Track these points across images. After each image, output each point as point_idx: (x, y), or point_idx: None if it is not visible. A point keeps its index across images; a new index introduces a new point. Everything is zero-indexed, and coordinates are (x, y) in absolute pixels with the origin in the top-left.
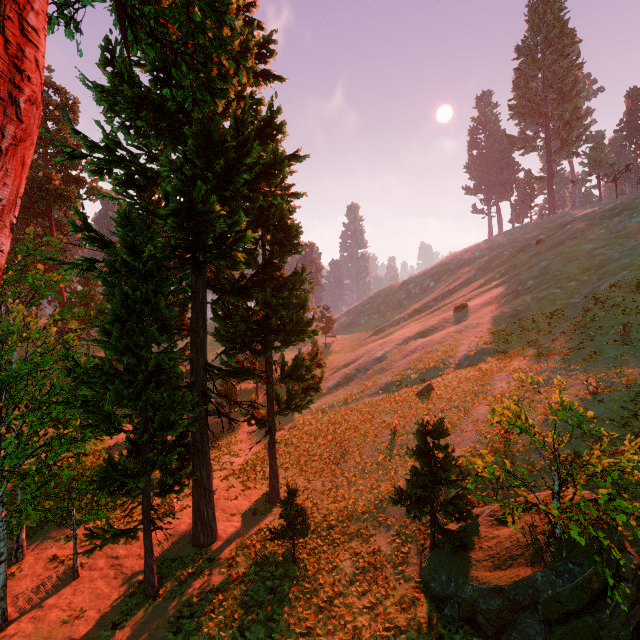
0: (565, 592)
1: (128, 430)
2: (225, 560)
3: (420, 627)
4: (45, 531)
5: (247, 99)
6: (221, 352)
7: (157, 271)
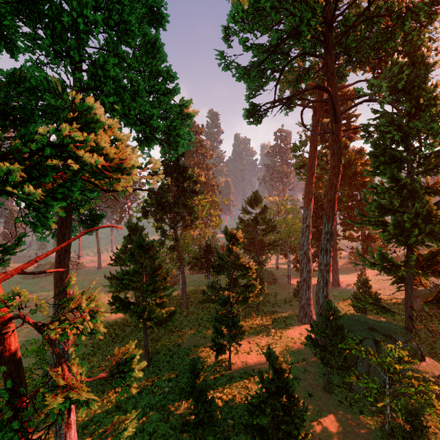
0: (427, 292)
1: (314, 247)
2: (341, 289)
3: (391, 303)
4: (292, 276)
5: (346, 157)
6: (341, 230)
7: (321, 207)
